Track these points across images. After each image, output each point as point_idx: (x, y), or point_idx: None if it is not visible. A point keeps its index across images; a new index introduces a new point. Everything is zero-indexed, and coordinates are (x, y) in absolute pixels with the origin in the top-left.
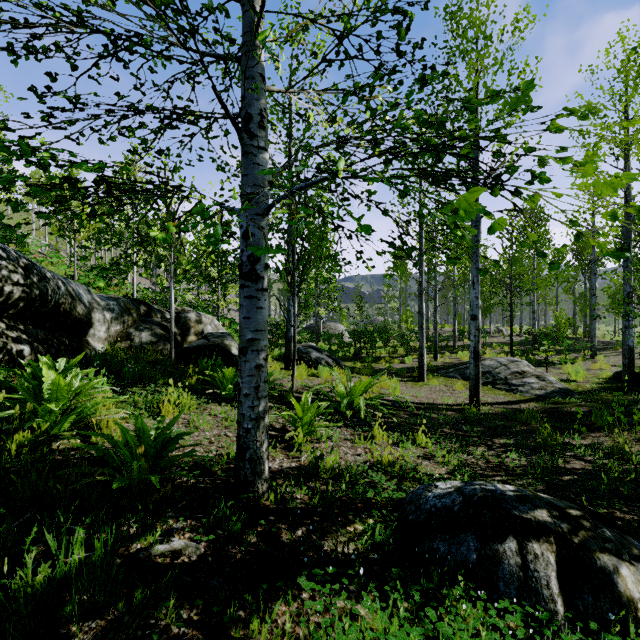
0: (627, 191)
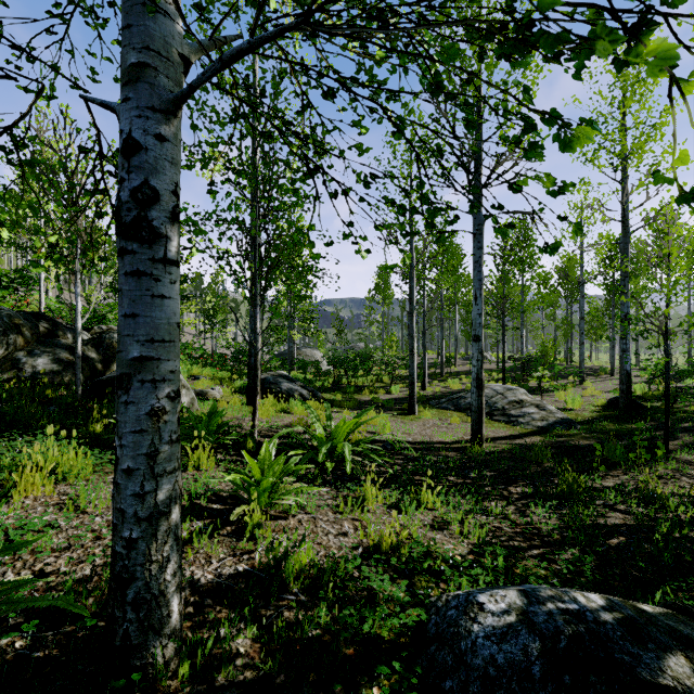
0: (625, 205)
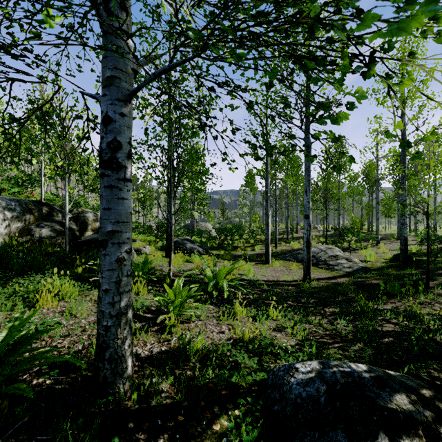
0: (403, 131)
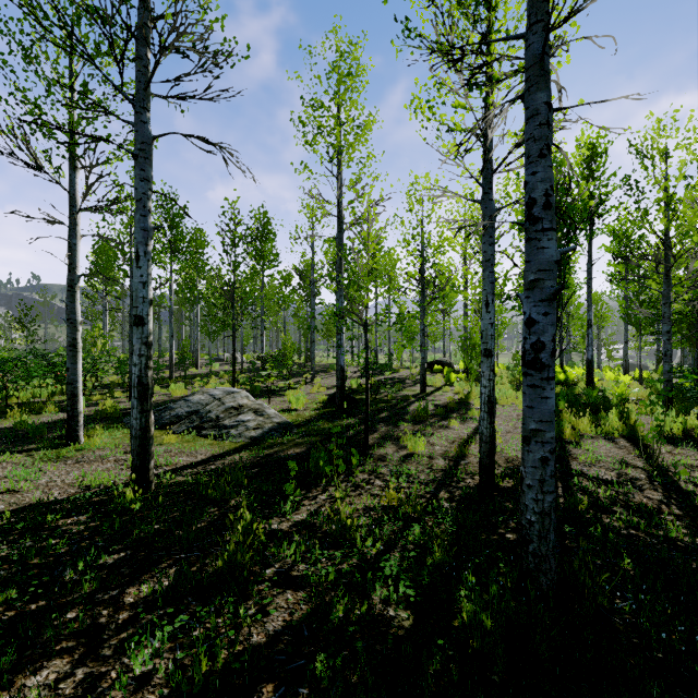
0: (340, 201)
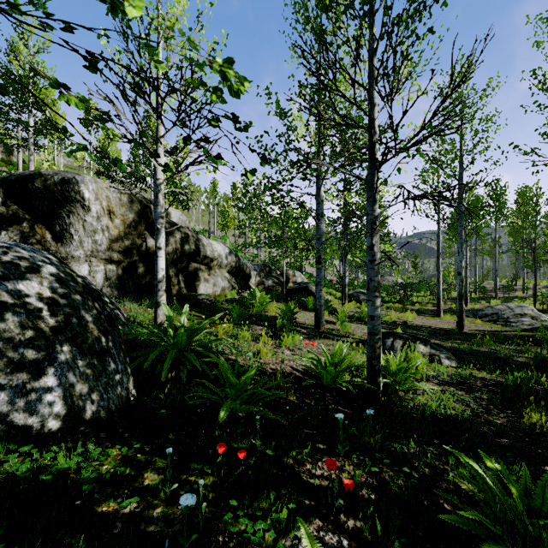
0: None
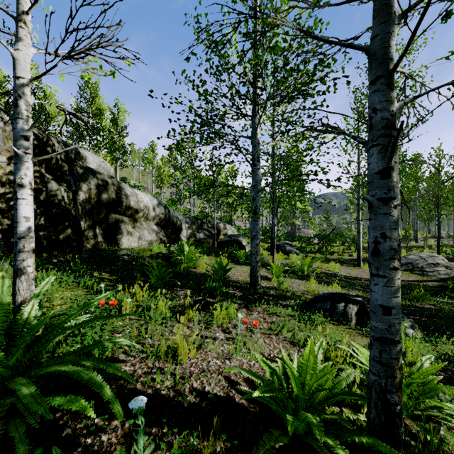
0: None
